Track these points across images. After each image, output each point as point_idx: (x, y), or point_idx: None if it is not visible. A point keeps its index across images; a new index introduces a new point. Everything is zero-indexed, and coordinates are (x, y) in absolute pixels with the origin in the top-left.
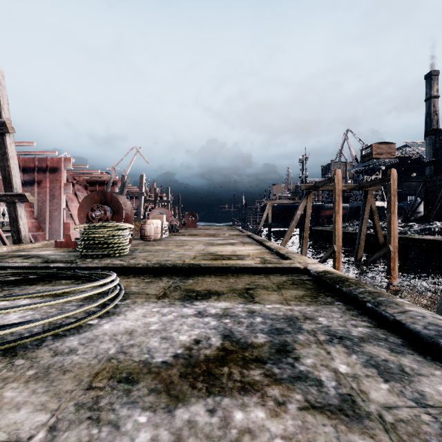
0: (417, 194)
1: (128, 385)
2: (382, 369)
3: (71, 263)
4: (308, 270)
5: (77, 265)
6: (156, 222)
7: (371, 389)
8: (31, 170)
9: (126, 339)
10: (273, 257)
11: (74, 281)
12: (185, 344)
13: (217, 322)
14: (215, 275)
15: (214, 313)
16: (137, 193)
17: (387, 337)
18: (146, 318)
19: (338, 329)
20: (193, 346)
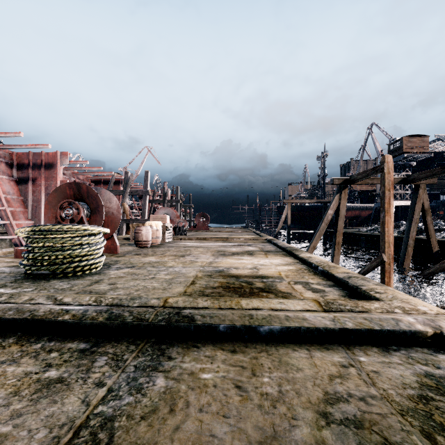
0: None
1: None
2: None
3: None
4: None
5: None
6: (156, 223)
7: None
8: (25, 167)
9: None
10: (323, 282)
11: None
12: None
13: None
14: (224, 347)
15: None
16: (142, 192)
17: None
18: None
19: None
20: None
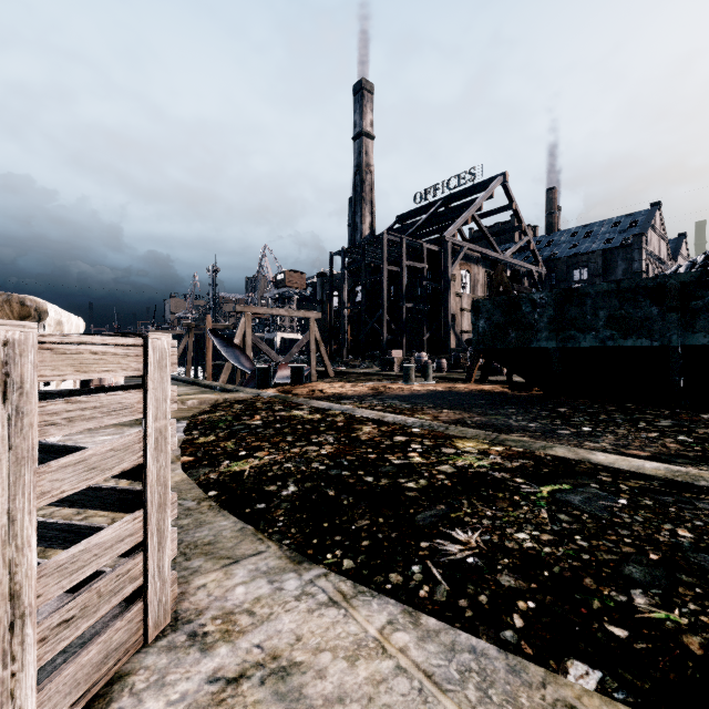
0: None
1: None
2: None
3: None
4: None
5: None
6: None
7: None
8: None
9: None
10: None
11: None
12: None
13: None
14: None
15: None
16: None
17: None
18: None
19: None
20: None
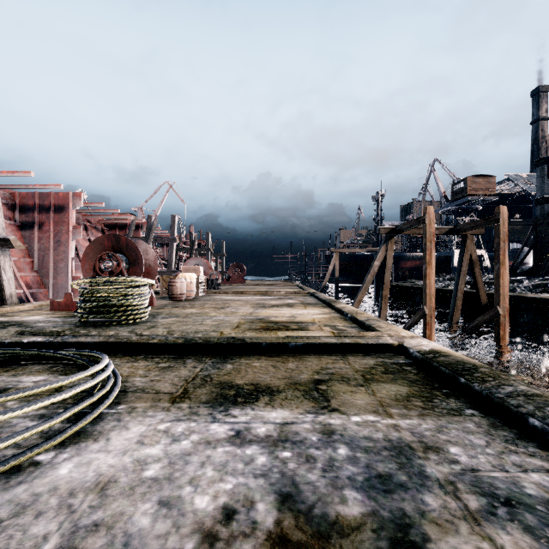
0: (525, 240)
1: None
2: None
3: (55, 336)
4: (405, 348)
5: (62, 340)
6: (190, 275)
7: None
8: (30, 209)
9: (90, 506)
10: (348, 325)
11: (52, 366)
12: (203, 521)
13: (269, 459)
14: (266, 355)
15: (263, 434)
16: (168, 239)
17: None
18: (143, 448)
19: (494, 478)
20: (219, 528)
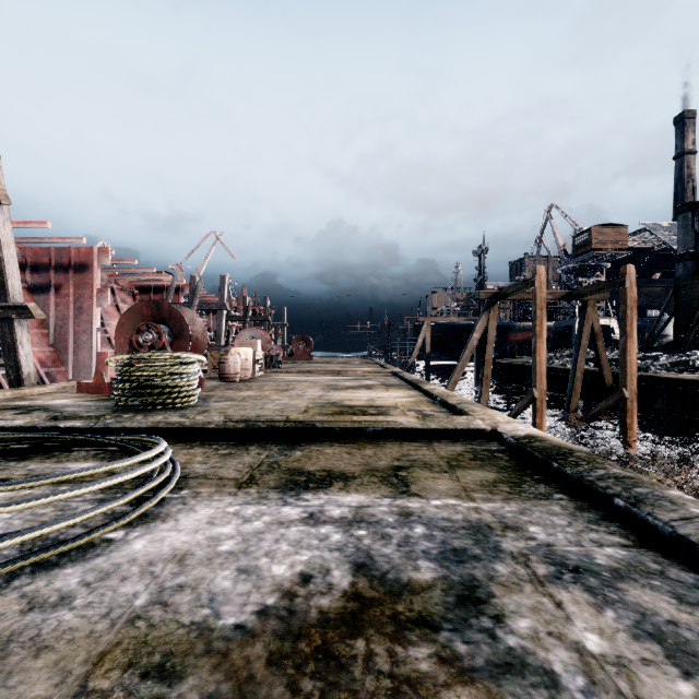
0: (664, 306)
1: (162, 684)
2: (672, 643)
3: (96, 421)
4: (499, 433)
5: (104, 425)
6: (245, 351)
7: (660, 697)
8: (44, 268)
9: (172, 573)
10: (437, 409)
11: (98, 453)
12: (282, 584)
13: (344, 536)
14: (339, 442)
15: (338, 516)
16: (216, 305)
17: (664, 568)
18: (214, 527)
19: (568, 551)
20: (298, 588)
